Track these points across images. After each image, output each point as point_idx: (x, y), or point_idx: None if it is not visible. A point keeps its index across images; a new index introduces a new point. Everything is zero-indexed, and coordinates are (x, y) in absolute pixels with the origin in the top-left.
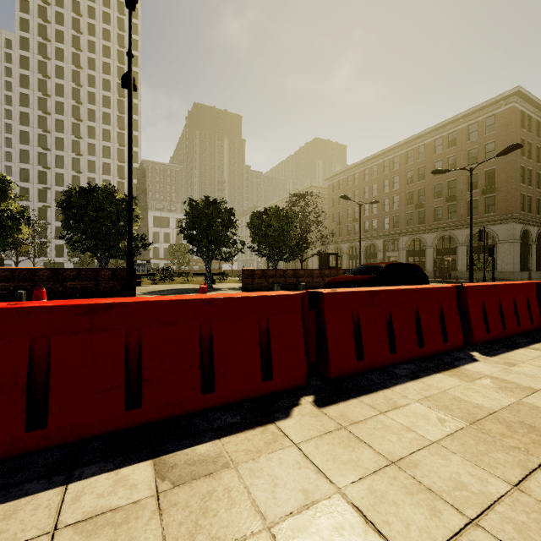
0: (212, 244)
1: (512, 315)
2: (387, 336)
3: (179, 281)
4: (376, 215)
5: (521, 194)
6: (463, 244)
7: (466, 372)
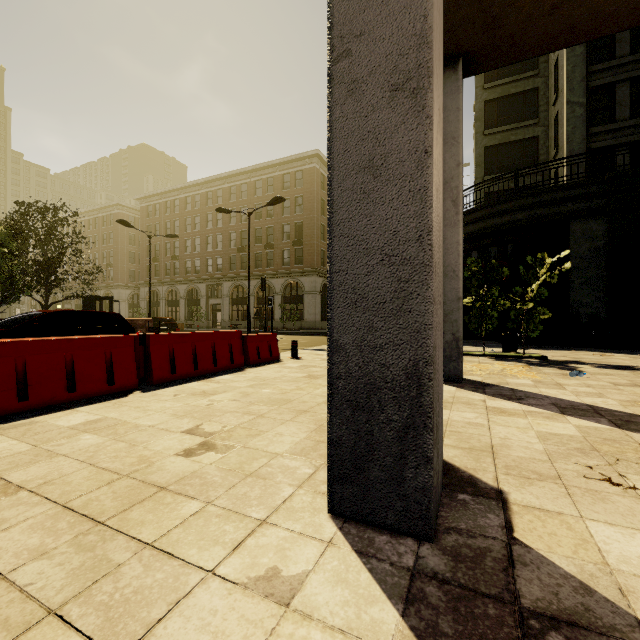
0: None
1: (57, 379)
2: None
3: None
4: (199, 255)
5: (323, 250)
6: (279, 294)
7: None
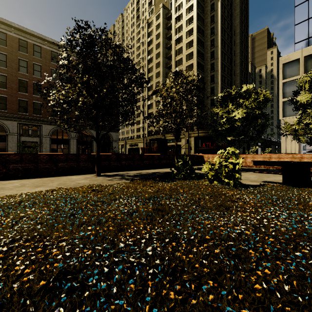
0: None
1: None
2: None
3: None
4: (6, 92)
5: None
6: None
7: None
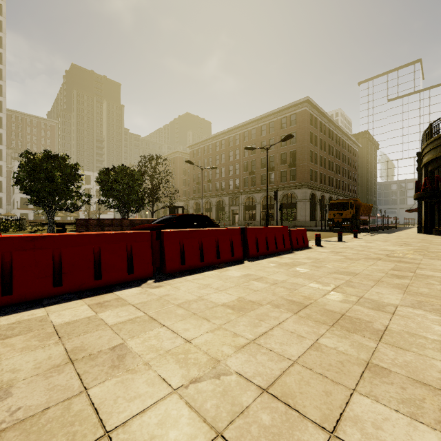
0: (55, 196)
1: (213, 251)
2: (52, 272)
3: (30, 230)
4: (224, 178)
5: (311, 169)
6: (278, 202)
7: (107, 296)
